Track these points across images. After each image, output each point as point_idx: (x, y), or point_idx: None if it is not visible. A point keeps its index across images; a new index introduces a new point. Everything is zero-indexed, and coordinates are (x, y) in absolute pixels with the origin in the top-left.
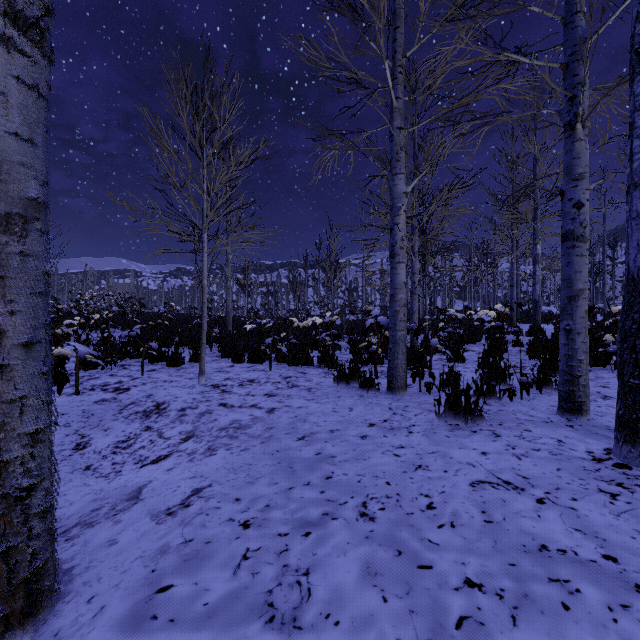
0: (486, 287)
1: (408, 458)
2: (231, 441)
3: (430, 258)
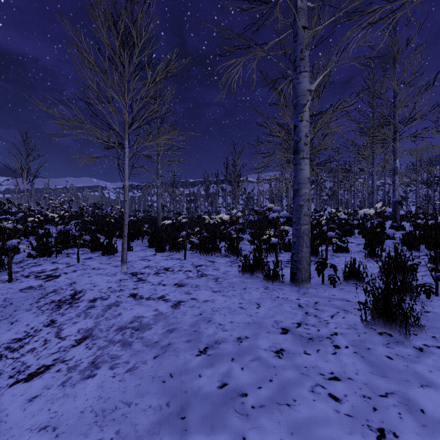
0: (348, 195)
1: (354, 407)
2: (121, 351)
3: (314, 168)
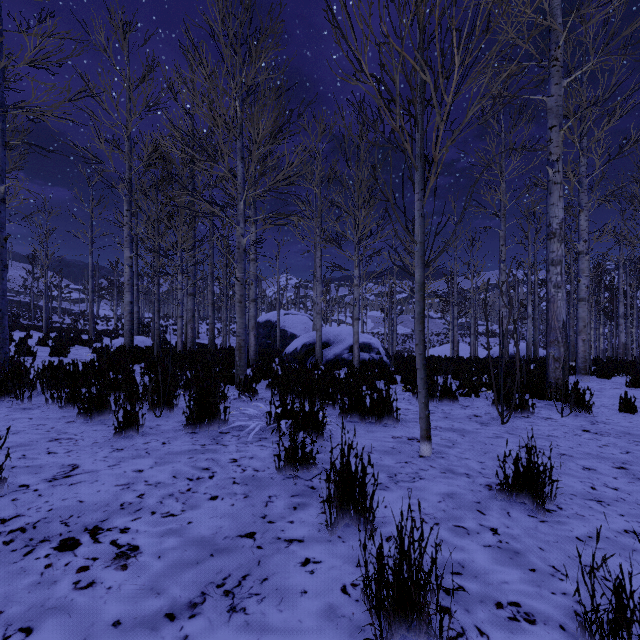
0: None
1: None
2: None
3: None
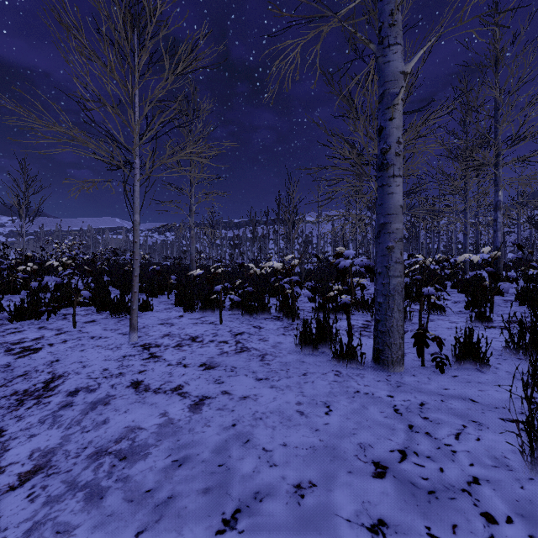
0: (432, 238)
1: None
2: (80, 515)
3: None
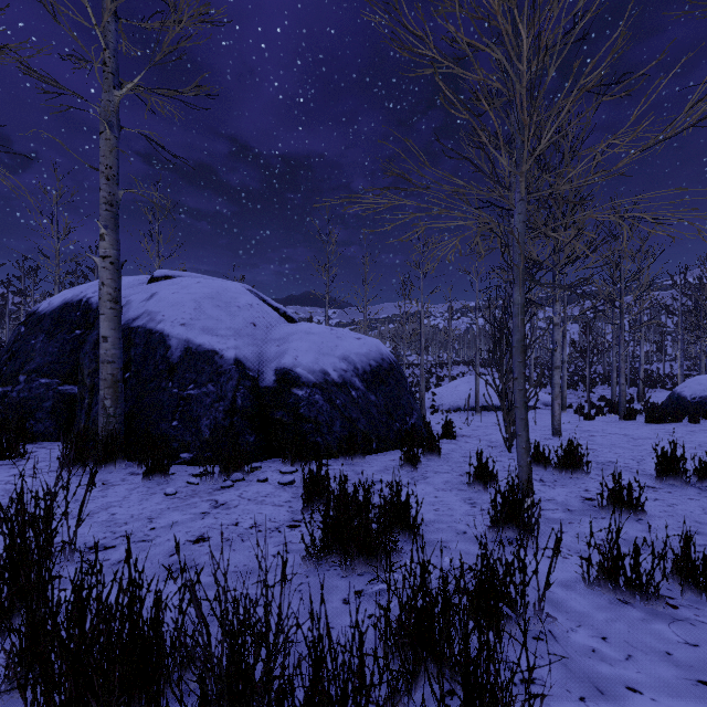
0: None
1: None
2: (649, 394)
3: None
